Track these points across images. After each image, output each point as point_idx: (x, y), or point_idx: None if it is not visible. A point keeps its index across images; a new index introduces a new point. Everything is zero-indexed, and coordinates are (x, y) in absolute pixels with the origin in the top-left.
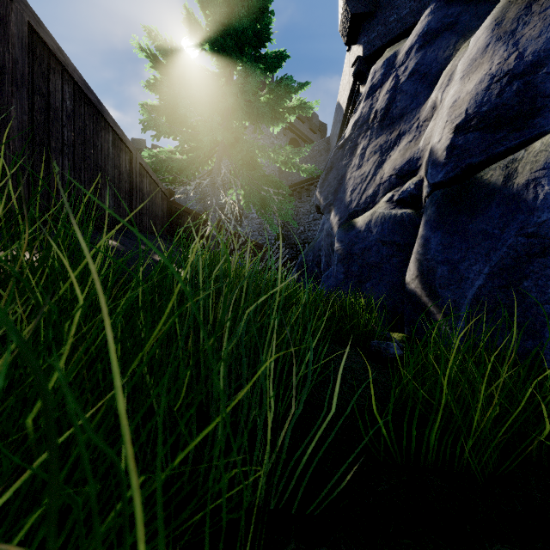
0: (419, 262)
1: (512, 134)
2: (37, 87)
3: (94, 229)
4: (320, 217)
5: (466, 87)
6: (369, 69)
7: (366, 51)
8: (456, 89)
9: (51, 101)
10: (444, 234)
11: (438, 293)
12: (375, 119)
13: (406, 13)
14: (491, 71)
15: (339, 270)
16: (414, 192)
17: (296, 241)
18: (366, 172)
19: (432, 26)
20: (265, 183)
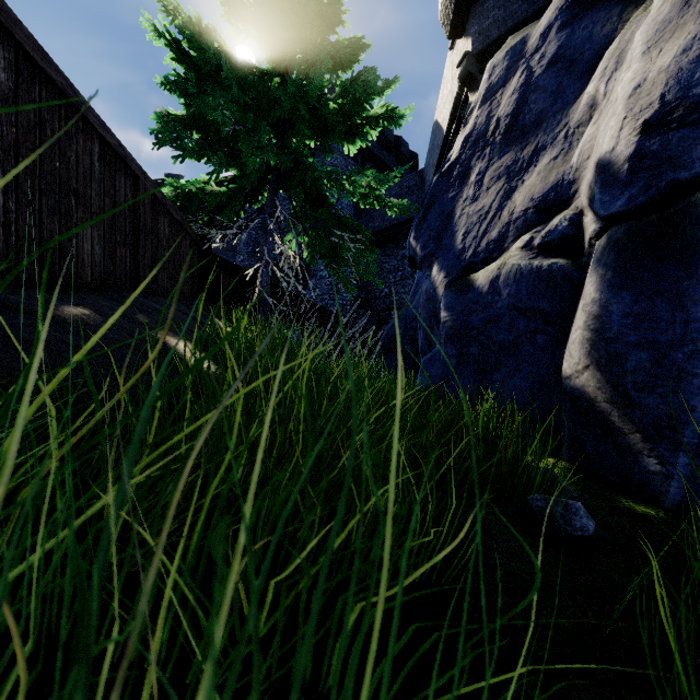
0: (591, 344)
1: None
2: None
3: (60, 289)
4: (411, 276)
5: (656, 63)
6: (481, 69)
7: (477, 45)
8: (637, 70)
9: None
10: (636, 297)
11: (632, 398)
12: (498, 130)
13: None
14: None
15: (448, 352)
16: (569, 233)
17: (379, 306)
18: (486, 206)
19: None
20: (338, 227)
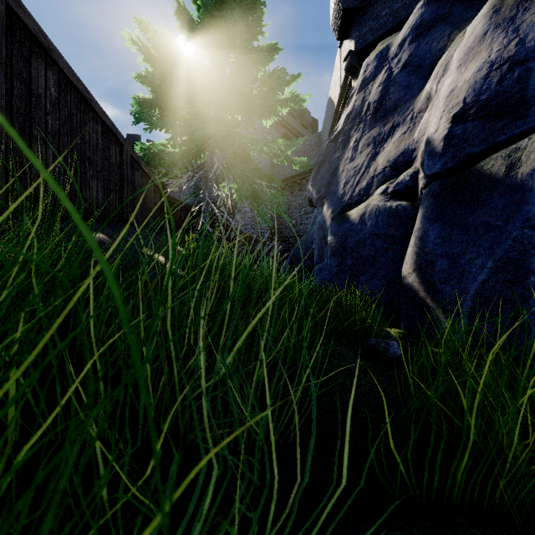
0: (417, 255)
1: (514, 122)
2: (17, 71)
3: None
4: (312, 211)
5: (463, 76)
6: (360, 63)
7: (358, 46)
8: (453, 79)
9: (34, 87)
10: (443, 226)
11: (437, 288)
12: (368, 111)
13: (398, 7)
14: (490, 59)
15: (332, 263)
16: (410, 184)
17: (288, 234)
18: (359, 164)
19: (426, 17)
20: (258, 176)
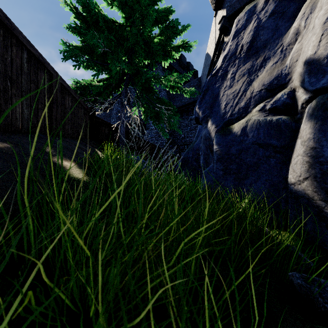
0: (309, 164)
1: None
2: None
3: None
4: (195, 128)
5: None
6: (230, 24)
7: (229, 12)
8: (327, 8)
9: None
10: None
11: None
12: (242, 51)
13: None
14: None
15: (218, 167)
16: (287, 101)
17: (179, 143)
18: (237, 90)
19: None
20: (159, 103)
